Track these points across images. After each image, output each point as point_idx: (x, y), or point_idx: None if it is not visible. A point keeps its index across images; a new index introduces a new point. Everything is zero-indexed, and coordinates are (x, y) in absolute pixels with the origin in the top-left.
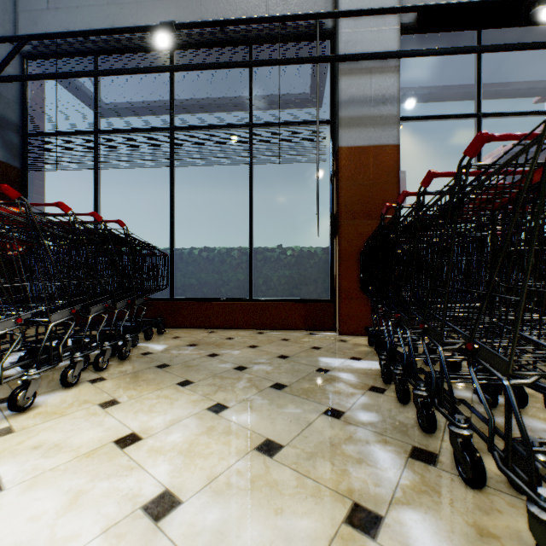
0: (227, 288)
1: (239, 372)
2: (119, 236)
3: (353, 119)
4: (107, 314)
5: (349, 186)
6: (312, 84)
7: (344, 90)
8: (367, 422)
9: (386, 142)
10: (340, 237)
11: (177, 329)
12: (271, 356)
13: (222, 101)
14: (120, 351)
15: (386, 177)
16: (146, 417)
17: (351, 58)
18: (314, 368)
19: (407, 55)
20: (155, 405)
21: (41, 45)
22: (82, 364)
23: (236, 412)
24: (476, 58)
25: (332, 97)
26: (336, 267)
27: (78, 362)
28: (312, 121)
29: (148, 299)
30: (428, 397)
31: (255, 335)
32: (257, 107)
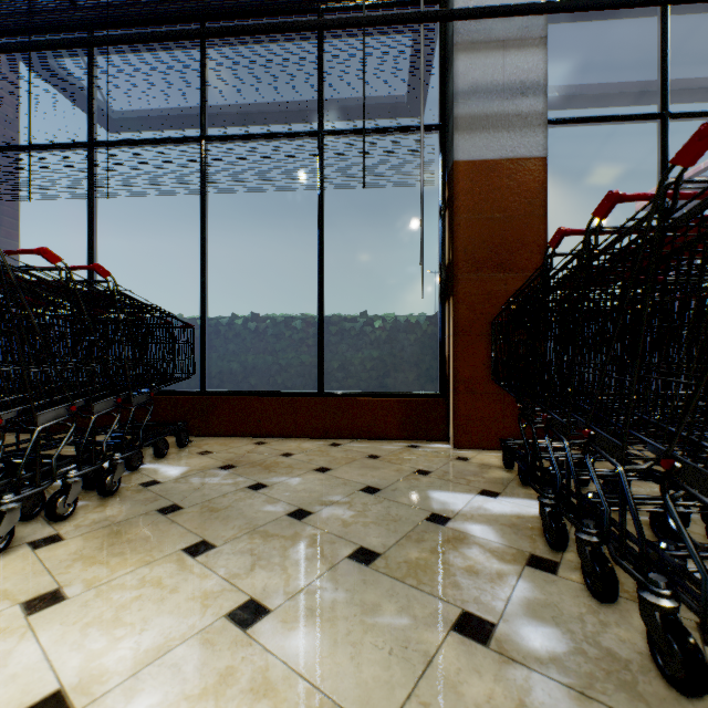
0: (285, 377)
1: (296, 522)
2: (98, 293)
3: (476, 119)
4: (74, 423)
5: (470, 221)
6: (411, 80)
7: (462, 74)
8: (545, 656)
9: (528, 153)
10: (457, 299)
11: (209, 438)
12: (351, 488)
13: (280, 106)
14: (102, 483)
15: (528, 207)
16: (101, 641)
17: (478, 13)
18: (423, 515)
19: (567, 7)
20: (130, 606)
21: (8, 14)
22: (17, 515)
23: (283, 625)
24: (660, 30)
25: (442, 90)
26: (450, 345)
27: (7, 511)
28: (413, 126)
29: (167, 392)
30: (677, 610)
31: (327, 449)
32: (330, 117)
